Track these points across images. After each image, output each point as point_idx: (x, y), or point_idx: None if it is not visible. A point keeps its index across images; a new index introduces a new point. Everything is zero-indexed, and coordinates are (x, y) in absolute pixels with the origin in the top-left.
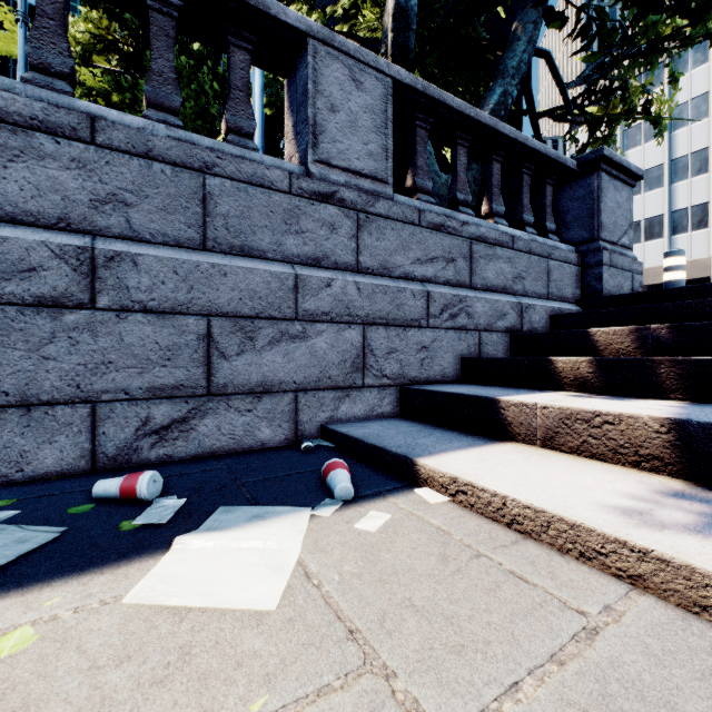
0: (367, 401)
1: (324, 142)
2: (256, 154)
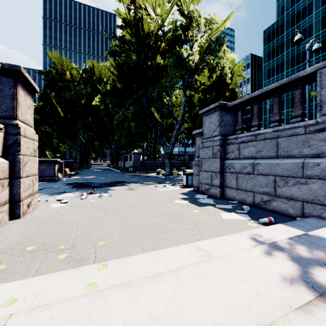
0: None
1: (325, 106)
2: (297, 123)
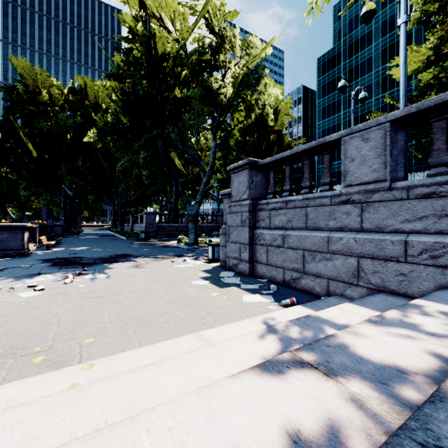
0: (360, 292)
1: (348, 177)
2: (325, 192)
